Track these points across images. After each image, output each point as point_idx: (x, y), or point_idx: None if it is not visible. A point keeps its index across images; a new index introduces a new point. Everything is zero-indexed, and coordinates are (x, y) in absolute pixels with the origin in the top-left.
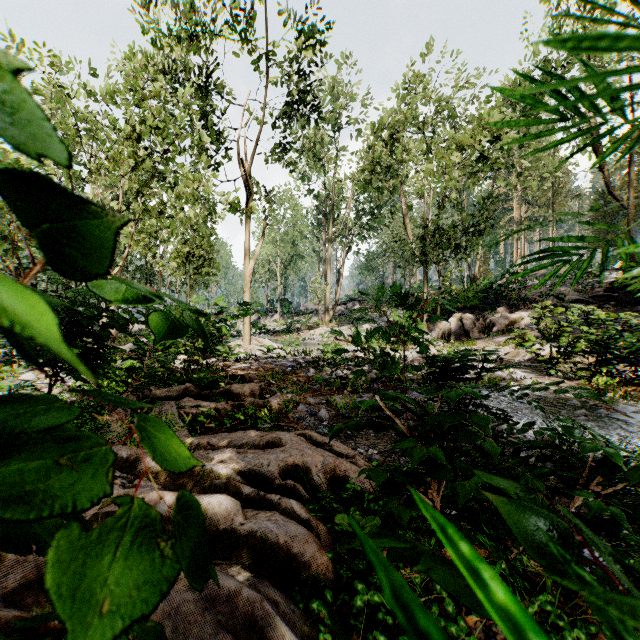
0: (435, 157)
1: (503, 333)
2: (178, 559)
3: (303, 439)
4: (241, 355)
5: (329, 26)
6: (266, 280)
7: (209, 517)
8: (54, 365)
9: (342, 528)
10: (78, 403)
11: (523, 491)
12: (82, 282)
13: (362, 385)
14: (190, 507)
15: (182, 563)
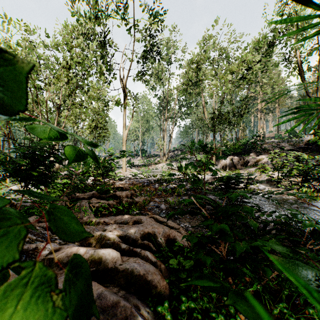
0: (219, 78)
1: (253, 166)
2: (65, 309)
3: (153, 219)
4: (121, 177)
5: (165, 11)
6: (134, 140)
7: (103, 261)
8: (25, 181)
9: (173, 266)
10: (38, 201)
11: (291, 252)
12: (10, 116)
13: (182, 192)
14: (80, 266)
15: (69, 311)
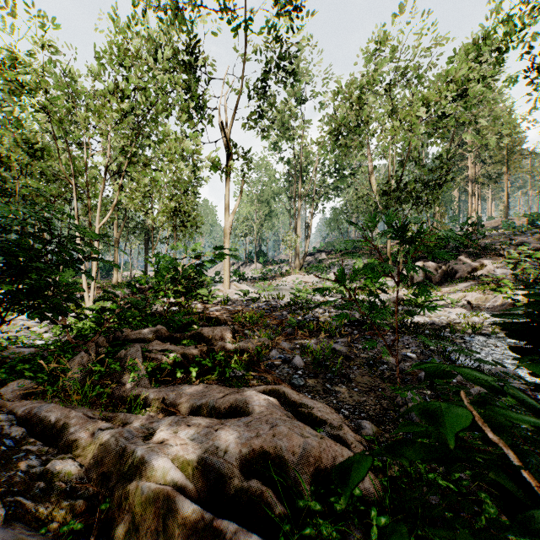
0: (397, 119)
1: (466, 280)
2: None
3: (275, 402)
4: (220, 298)
5: None
6: (245, 235)
7: None
8: None
9: None
10: (48, 344)
11: None
12: None
13: (335, 329)
14: None
15: None
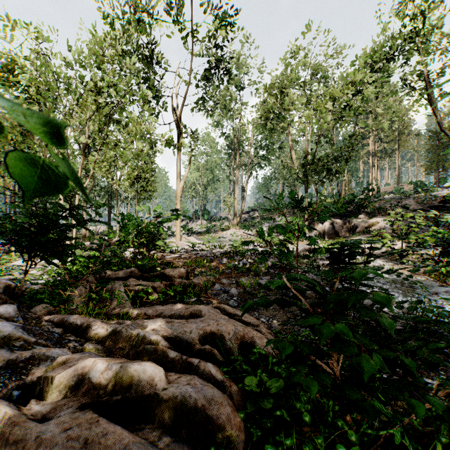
0: (313, 107)
1: (364, 233)
2: None
3: (218, 311)
4: (174, 248)
5: (237, 12)
6: (192, 196)
7: (135, 383)
8: (28, 253)
9: (251, 389)
10: (51, 282)
11: None
12: None
13: (262, 270)
14: None
15: None
